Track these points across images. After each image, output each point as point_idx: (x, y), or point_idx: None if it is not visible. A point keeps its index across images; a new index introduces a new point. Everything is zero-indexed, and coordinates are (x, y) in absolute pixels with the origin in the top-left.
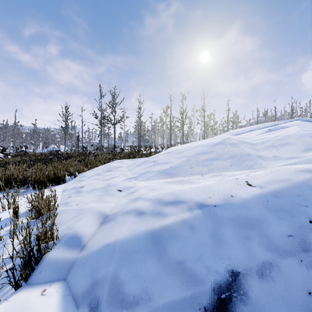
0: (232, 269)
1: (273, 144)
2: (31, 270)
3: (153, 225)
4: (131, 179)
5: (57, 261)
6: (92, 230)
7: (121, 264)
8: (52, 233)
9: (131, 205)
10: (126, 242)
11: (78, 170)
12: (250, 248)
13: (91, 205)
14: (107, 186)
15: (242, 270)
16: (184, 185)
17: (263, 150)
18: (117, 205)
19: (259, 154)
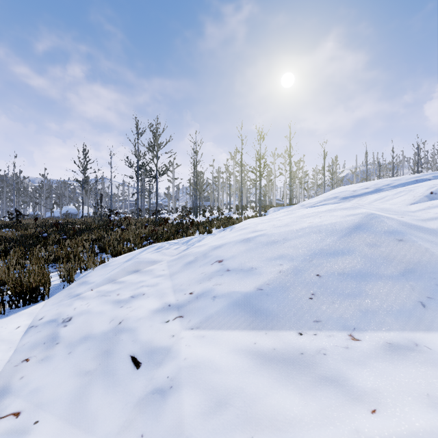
0: None
1: None
2: None
3: None
4: (169, 313)
5: None
6: None
7: None
8: None
9: None
10: None
11: (79, 267)
12: None
13: None
14: (114, 334)
15: None
16: (318, 395)
17: None
18: None
19: None
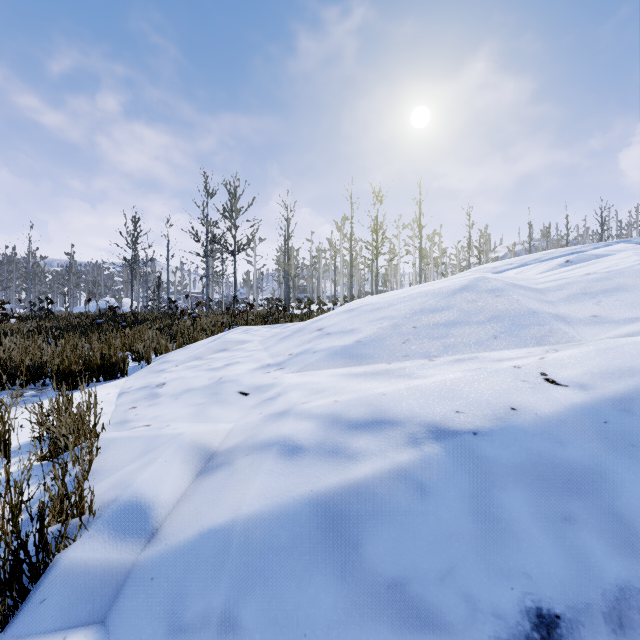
0: (537, 607)
1: (585, 290)
2: (20, 597)
3: (324, 483)
4: (269, 368)
5: (87, 572)
6: (178, 490)
7: (244, 586)
8: (81, 499)
9: (270, 430)
10: (258, 526)
11: (155, 349)
12: (580, 548)
13: (178, 428)
14: (216, 384)
15: (564, 611)
16: (391, 381)
17: (564, 304)
18: (237, 429)
19: (557, 312)
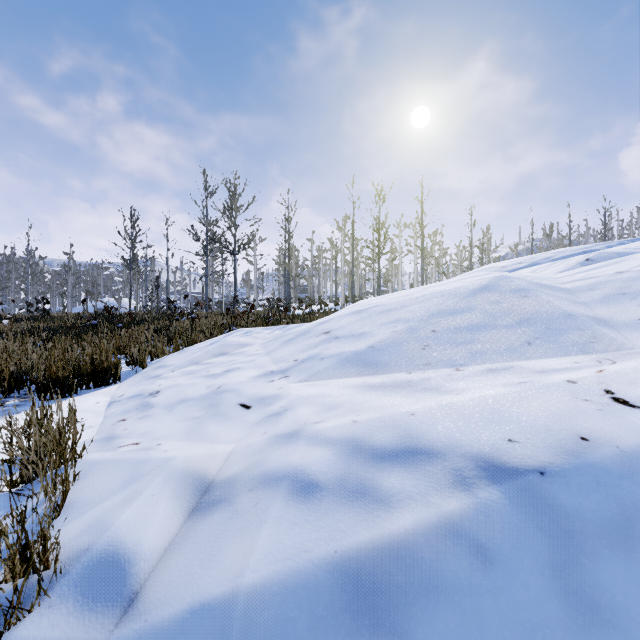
0: None
1: (622, 290)
2: None
3: (351, 540)
4: (273, 376)
5: None
6: (165, 536)
7: None
8: (44, 549)
9: (277, 457)
10: (266, 604)
11: (151, 353)
12: None
13: (170, 450)
14: (215, 394)
15: None
16: (416, 395)
17: (602, 306)
18: (237, 452)
19: (596, 315)
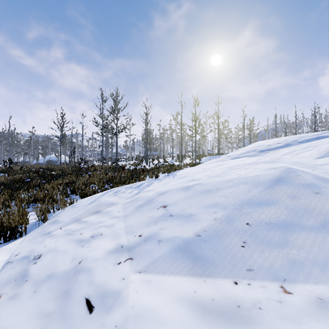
0: None
1: None
2: None
3: None
4: (121, 255)
5: None
6: None
7: None
8: None
9: None
10: None
11: (52, 208)
12: None
13: None
14: (73, 273)
15: None
16: None
17: None
18: None
19: None
